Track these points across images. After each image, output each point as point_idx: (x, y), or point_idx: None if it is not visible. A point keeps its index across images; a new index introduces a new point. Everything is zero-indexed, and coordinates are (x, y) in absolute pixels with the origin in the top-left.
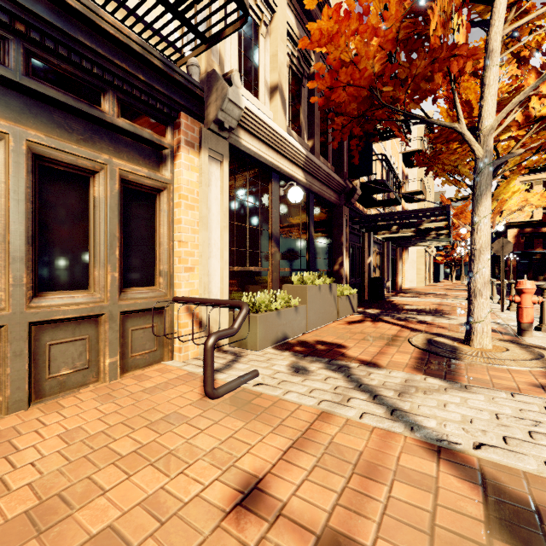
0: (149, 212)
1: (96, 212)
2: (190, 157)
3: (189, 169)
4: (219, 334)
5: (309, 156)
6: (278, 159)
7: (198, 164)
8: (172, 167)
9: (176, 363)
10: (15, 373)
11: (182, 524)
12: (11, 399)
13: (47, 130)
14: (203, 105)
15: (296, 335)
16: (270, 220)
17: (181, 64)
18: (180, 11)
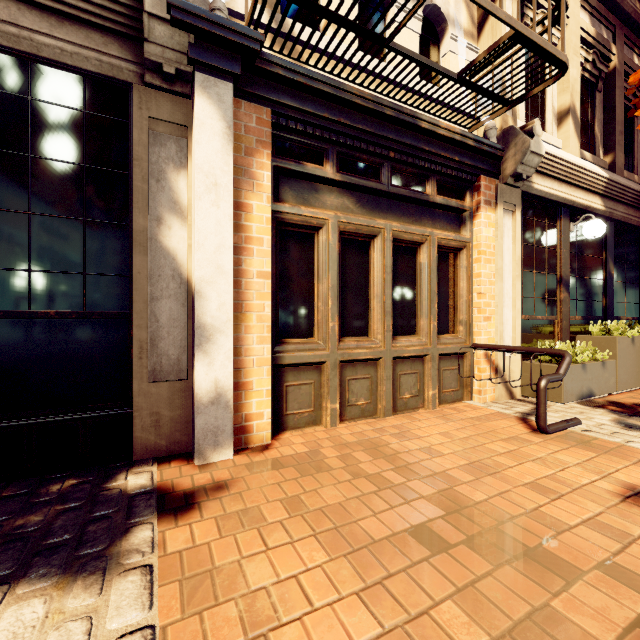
0: (451, 269)
1: (422, 275)
2: (487, 214)
3: (487, 226)
4: (550, 378)
5: (612, 178)
6: (571, 193)
7: (493, 219)
8: (471, 227)
9: (477, 403)
10: (387, 391)
11: (587, 495)
12: (385, 408)
13: (397, 219)
14: (499, 162)
15: (603, 394)
16: (557, 262)
17: (474, 129)
18: (491, 91)
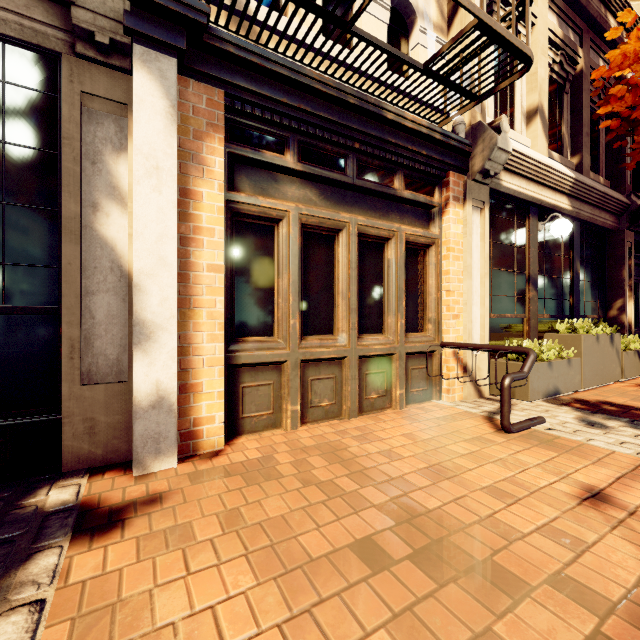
0: (420, 266)
1: (389, 271)
2: (456, 211)
3: (455, 222)
4: (514, 376)
5: (578, 178)
6: (539, 192)
7: (462, 216)
8: (440, 223)
9: (445, 402)
10: (352, 391)
11: (545, 498)
12: (350, 409)
13: (364, 213)
14: (467, 158)
15: (568, 392)
16: (526, 261)
17: (444, 124)
18: (458, 84)
